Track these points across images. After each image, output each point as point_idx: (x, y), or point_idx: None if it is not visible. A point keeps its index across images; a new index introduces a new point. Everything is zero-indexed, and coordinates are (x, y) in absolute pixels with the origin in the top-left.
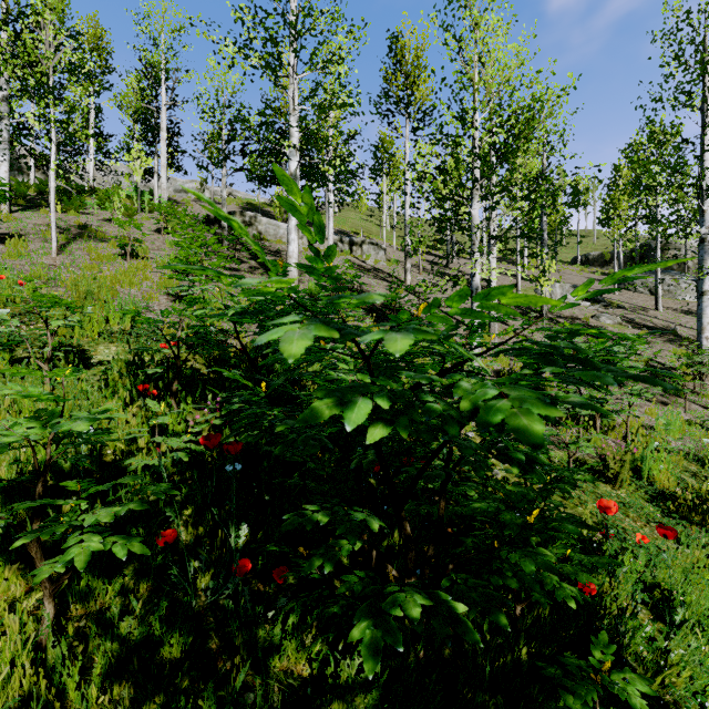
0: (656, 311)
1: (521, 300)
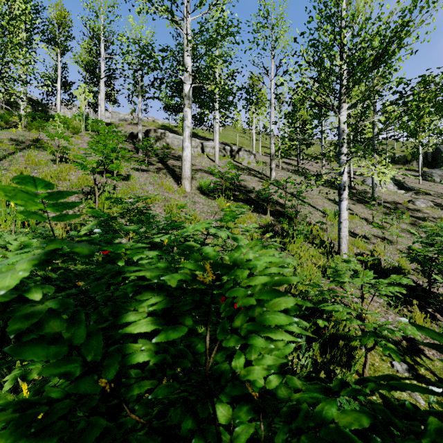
0: None
1: None
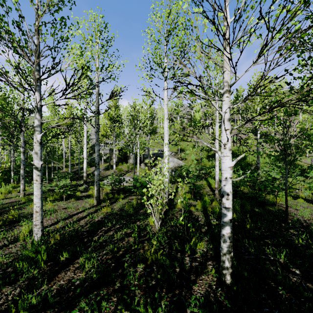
0: None
1: None
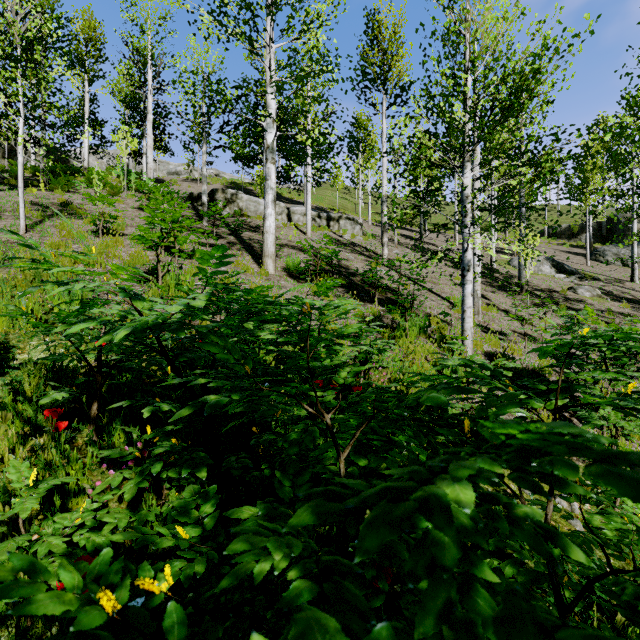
0: (632, 283)
1: None
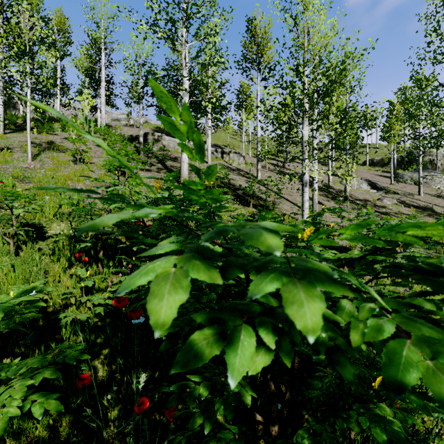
0: (419, 196)
1: (434, 232)
